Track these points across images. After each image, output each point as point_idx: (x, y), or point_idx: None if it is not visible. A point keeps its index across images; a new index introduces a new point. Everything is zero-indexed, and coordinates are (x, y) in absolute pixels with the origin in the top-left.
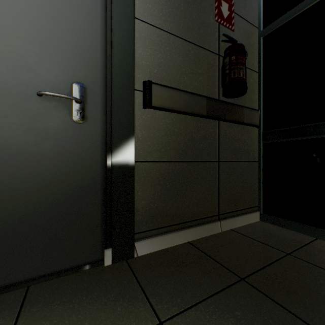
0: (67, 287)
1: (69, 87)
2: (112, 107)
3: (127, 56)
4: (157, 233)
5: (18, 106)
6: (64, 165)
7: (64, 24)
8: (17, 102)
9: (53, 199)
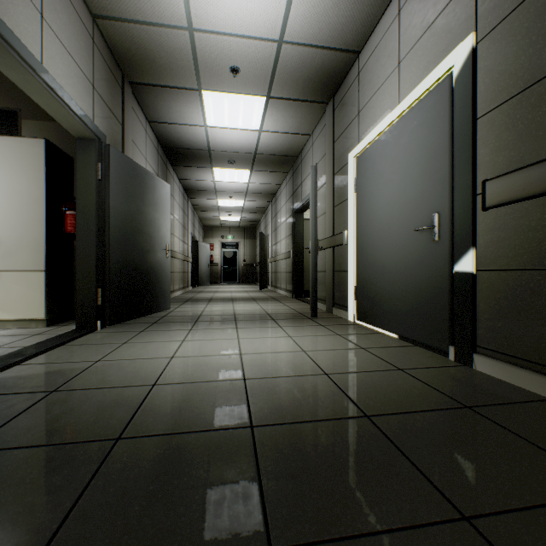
0: (420, 352)
1: (431, 218)
2: (454, 222)
3: (465, 168)
4: (502, 360)
5: (412, 240)
6: (429, 273)
7: (429, 176)
8: (412, 237)
9: (424, 296)
